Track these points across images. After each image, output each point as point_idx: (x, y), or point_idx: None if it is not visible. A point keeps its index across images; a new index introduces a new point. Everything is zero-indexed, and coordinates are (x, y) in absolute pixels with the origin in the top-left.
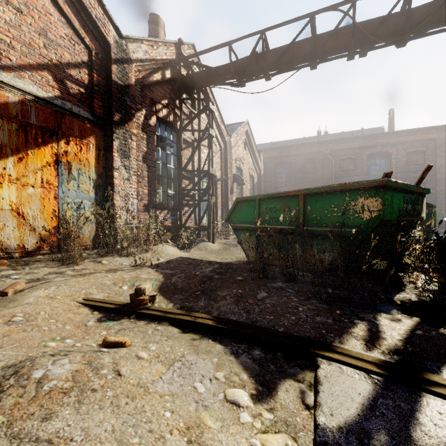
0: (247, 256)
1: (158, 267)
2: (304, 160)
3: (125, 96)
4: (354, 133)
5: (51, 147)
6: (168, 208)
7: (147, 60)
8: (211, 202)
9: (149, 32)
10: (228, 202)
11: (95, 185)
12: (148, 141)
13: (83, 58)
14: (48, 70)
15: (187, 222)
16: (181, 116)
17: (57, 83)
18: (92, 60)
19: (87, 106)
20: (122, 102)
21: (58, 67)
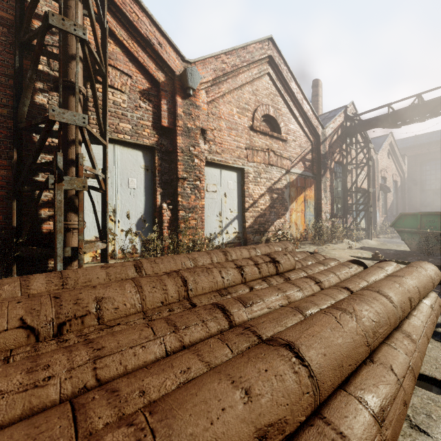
0: (410, 248)
1: (361, 249)
2: None
3: (324, 159)
4: None
5: (303, 194)
6: (339, 217)
7: (332, 132)
8: (370, 212)
9: (312, 94)
10: (375, 208)
11: (314, 208)
12: (330, 178)
13: (310, 148)
14: (301, 161)
15: (351, 225)
16: (346, 155)
17: (303, 165)
18: (313, 147)
19: (310, 170)
20: (324, 163)
21: (303, 157)
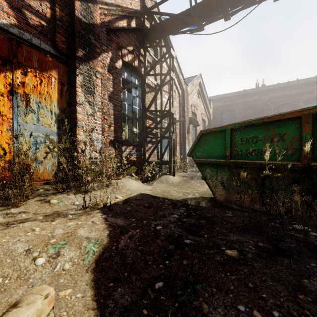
0: (214, 194)
1: (110, 212)
2: (245, 107)
3: (89, 34)
4: (289, 83)
5: (5, 76)
6: (133, 144)
7: (112, 4)
8: (172, 139)
9: None
10: (185, 140)
11: (57, 119)
12: (114, 82)
13: None
14: None
15: (150, 157)
16: (145, 62)
17: (13, 10)
18: None
19: (49, 40)
20: (86, 39)
21: None
